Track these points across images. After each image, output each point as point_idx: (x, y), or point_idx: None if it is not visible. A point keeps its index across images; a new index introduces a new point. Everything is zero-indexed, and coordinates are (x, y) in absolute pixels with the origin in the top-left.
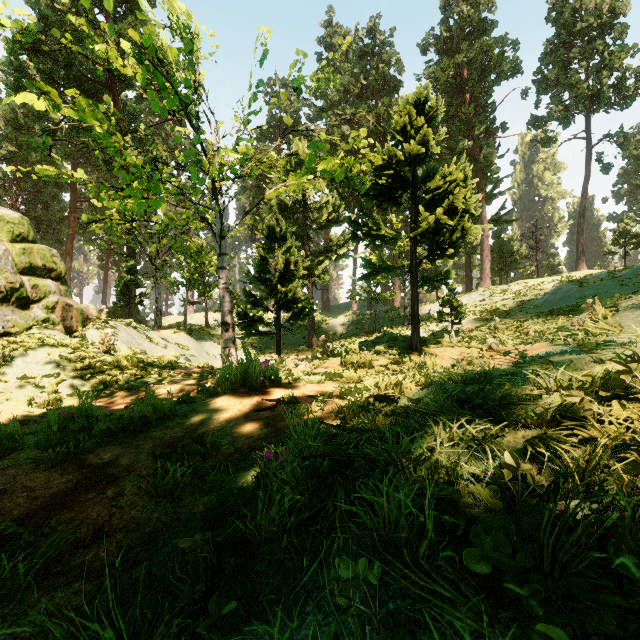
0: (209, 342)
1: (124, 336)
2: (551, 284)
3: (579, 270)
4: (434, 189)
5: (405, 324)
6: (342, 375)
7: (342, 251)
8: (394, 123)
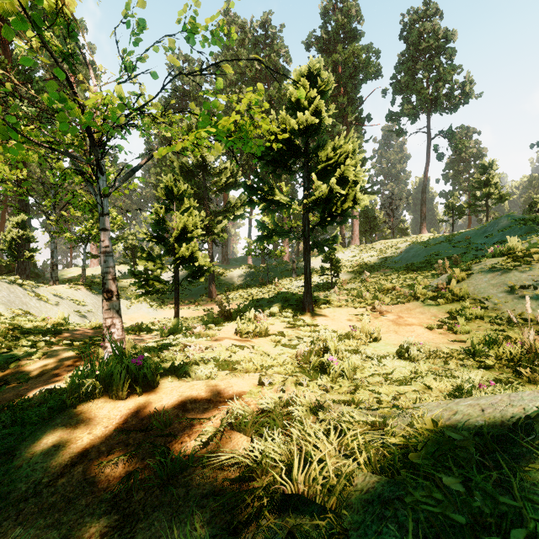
0: None
1: (5, 295)
2: (404, 244)
3: (422, 233)
4: (326, 159)
5: (293, 276)
6: (236, 362)
7: (239, 212)
8: (289, 93)
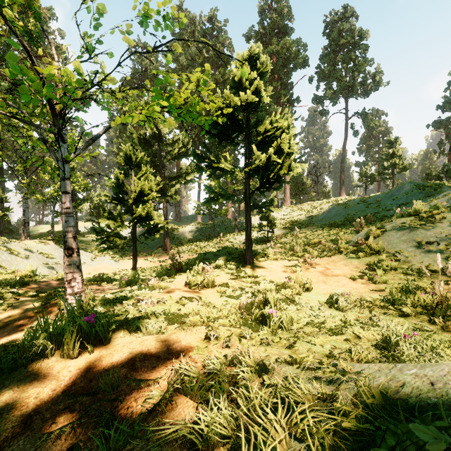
0: None
1: None
2: (327, 205)
3: (341, 196)
4: (264, 133)
5: (235, 232)
6: (185, 316)
7: (190, 177)
8: (232, 74)
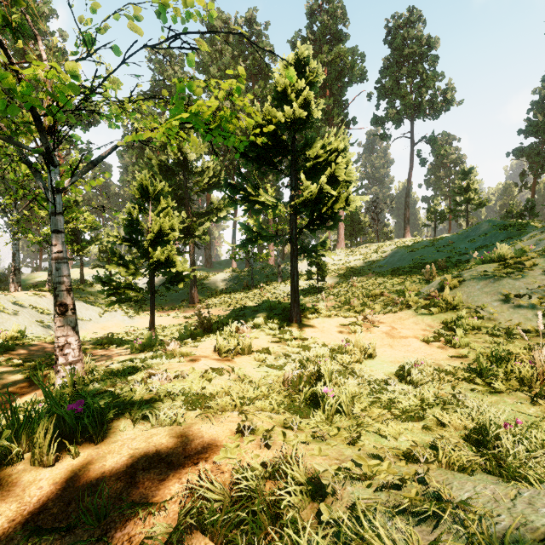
0: (79, 303)
1: None
2: (389, 248)
3: (406, 237)
4: (315, 157)
5: (278, 280)
6: (211, 398)
7: (222, 214)
8: (274, 82)
